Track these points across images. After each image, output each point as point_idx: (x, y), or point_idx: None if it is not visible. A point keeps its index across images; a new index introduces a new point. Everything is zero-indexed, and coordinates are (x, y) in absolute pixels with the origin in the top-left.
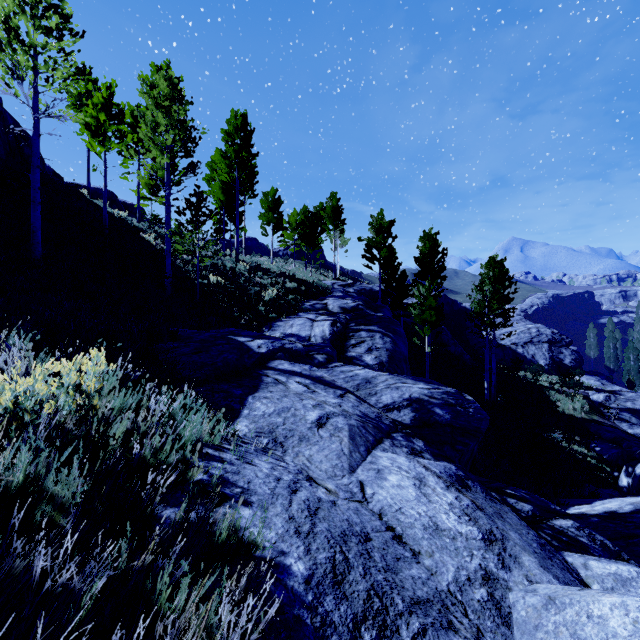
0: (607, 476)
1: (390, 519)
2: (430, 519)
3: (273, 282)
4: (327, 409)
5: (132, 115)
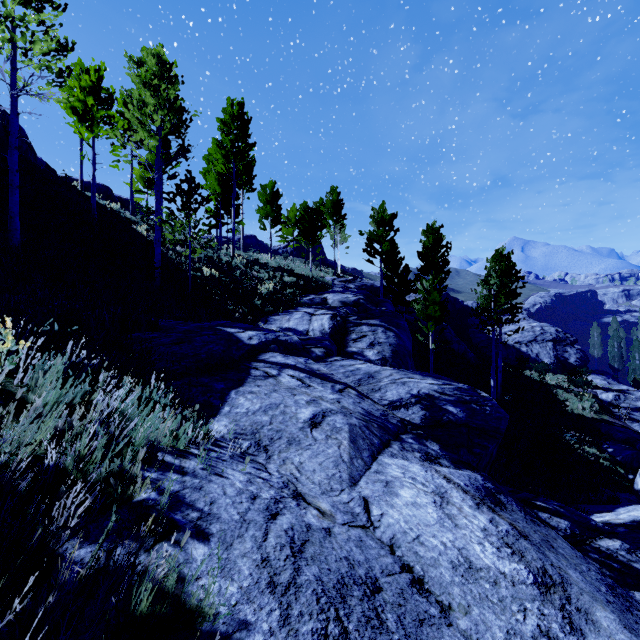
0: (622, 479)
1: (405, 553)
2: (459, 552)
3: (270, 276)
4: (323, 406)
5: (125, 103)
